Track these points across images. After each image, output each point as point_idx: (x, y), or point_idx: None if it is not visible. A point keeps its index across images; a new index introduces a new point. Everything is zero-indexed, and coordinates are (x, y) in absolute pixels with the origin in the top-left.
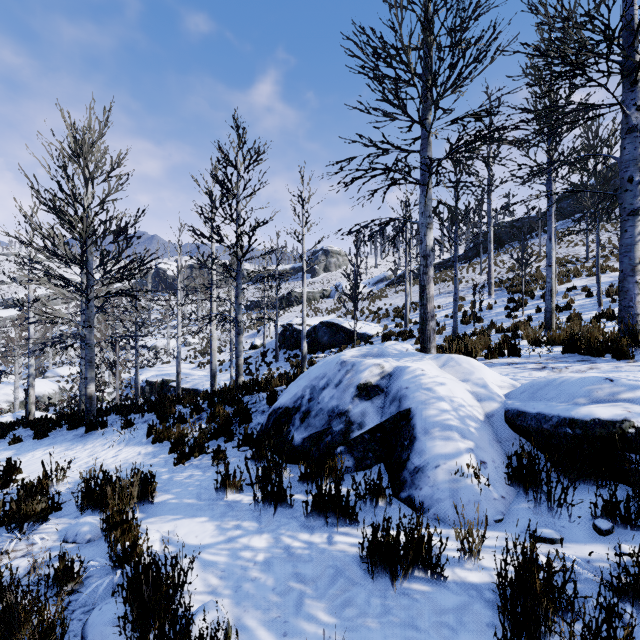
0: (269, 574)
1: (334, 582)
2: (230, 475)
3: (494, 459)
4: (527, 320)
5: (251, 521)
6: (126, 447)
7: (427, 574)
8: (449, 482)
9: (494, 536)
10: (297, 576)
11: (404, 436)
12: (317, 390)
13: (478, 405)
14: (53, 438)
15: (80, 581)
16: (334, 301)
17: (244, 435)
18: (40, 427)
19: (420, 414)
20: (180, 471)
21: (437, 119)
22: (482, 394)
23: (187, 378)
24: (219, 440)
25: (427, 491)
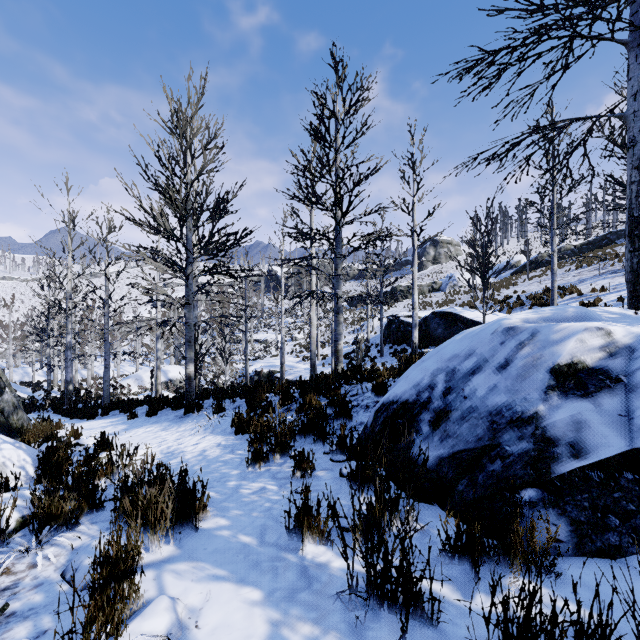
0: None
1: None
2: (310, 509)
3: None
4: None
5: (342, 638)
6: (210, 434)
7: None
8: None
9: None
10: None
11: None
12: (459, 376)
13: None
14: (159, 417)
15: None
16: (445, 294)
17: (339, 438)
18: (150, 405)
19: None
20: (252, 478)
21: None
22: None
23: (291, 370)
24: (308, 440)
25: None
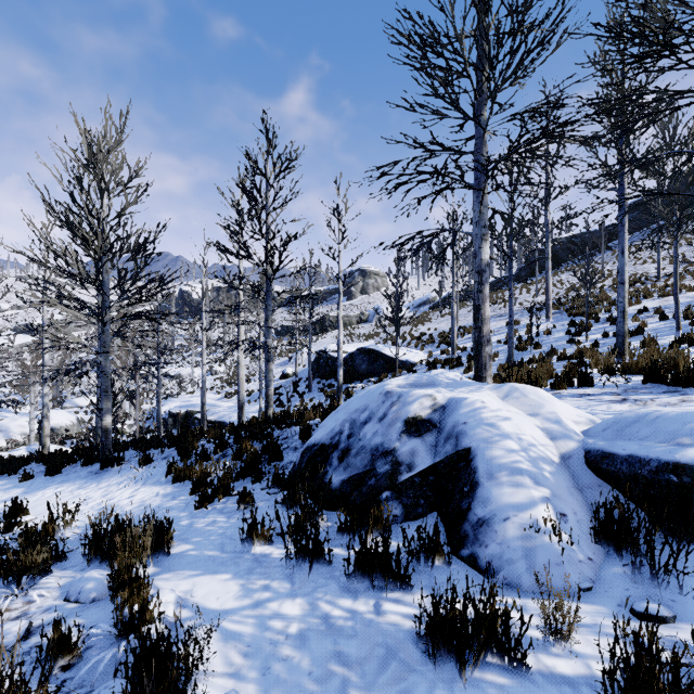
0: (304, 652)
1: (385, 666)
2: (258, 523)
3: (575, 511)
4: (593, 346)
5: (282, 581)
6: (143, 486)
7: (504, 660)
8: (522, 539)
9: (584, 610)
10: (339, 656)
11: (463, 481)
12: (358, 425)
13: (551, 444)
14: (66, 475)
15: (78, 654)
16: (372, 326)
17: (274, 475)
18: (52, 462)
19: (482, 455)
20: (201, 516)
21: (494, 114)
22: (555, 431)
23: (213, 409)
24: (246, 480)
25: (495, 549)
